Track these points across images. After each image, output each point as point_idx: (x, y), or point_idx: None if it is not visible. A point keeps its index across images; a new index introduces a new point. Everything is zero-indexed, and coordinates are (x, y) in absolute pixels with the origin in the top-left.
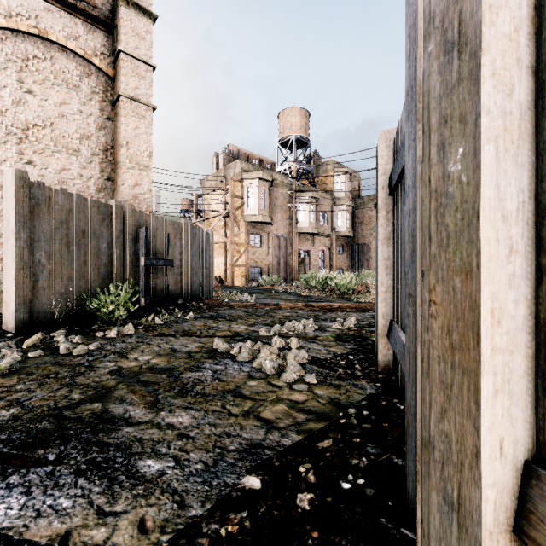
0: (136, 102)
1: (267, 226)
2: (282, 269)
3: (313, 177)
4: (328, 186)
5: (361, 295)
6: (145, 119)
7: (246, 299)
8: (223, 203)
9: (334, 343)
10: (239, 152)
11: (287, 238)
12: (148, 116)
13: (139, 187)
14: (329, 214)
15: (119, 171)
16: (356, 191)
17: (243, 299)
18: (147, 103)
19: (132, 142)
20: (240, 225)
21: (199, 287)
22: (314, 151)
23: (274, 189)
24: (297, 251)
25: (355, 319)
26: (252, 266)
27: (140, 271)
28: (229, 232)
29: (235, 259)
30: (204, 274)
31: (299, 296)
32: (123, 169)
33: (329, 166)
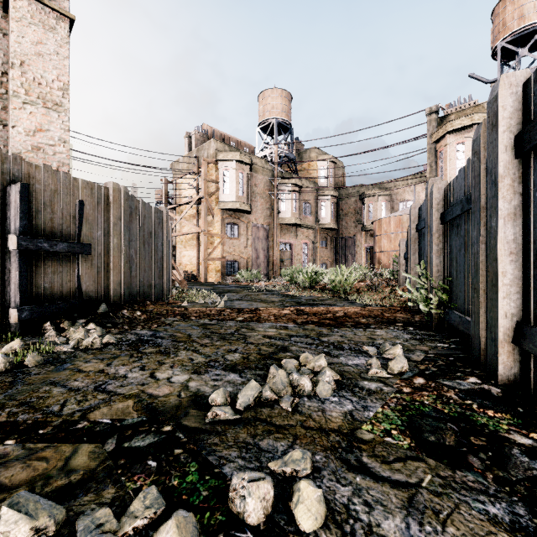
0: (38, 4)
1: (245, 215)
2: (262, 263)
3: (296, 162)
4: (311, 175)
5: (362, 294)
6: (55, 33)
7: (213, 302)
8: (195, 188)
9: (428, 473)
10: (214, 132)
11: (268, 229)
12: (62, 29)
13: (44, 134)
14: (313, 205)
15: (9, 107)
16: (340, 182)
17: (210, 301)
18: (57, 8)
19: (32, 63)
20: (214, 213)
21: (143, 287)
22: (296, 138)
23: (253, 175)
24: (278, 243)
25: (402, 350)
26: (229, 260)
27: (11, 261)
28: (202, 221)
29: (208, 252)
30: (153, 267)
31: (284, 296)
32: (14, 102)
33: (313, 154)
